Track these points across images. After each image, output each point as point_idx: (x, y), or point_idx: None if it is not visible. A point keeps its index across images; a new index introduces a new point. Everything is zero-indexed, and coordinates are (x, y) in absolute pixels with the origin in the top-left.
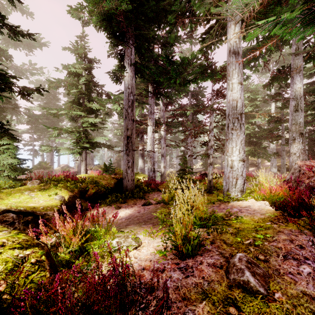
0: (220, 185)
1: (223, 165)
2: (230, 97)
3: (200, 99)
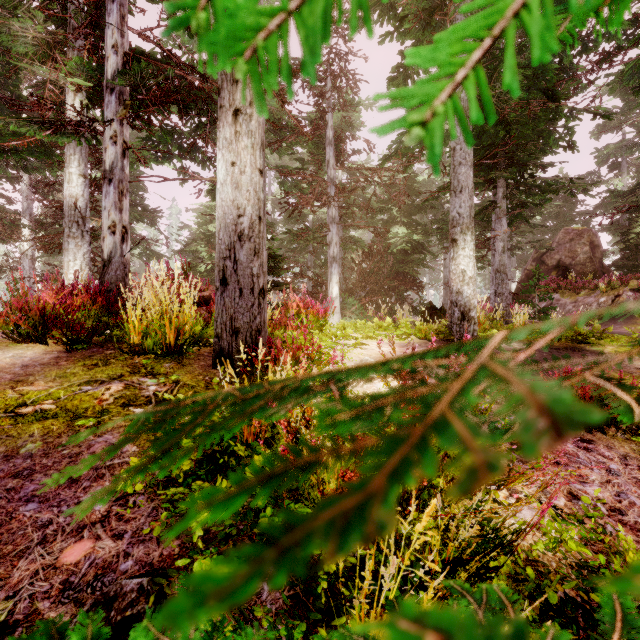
0: None
1: None
2: (67, 192)
3: (136, 192)
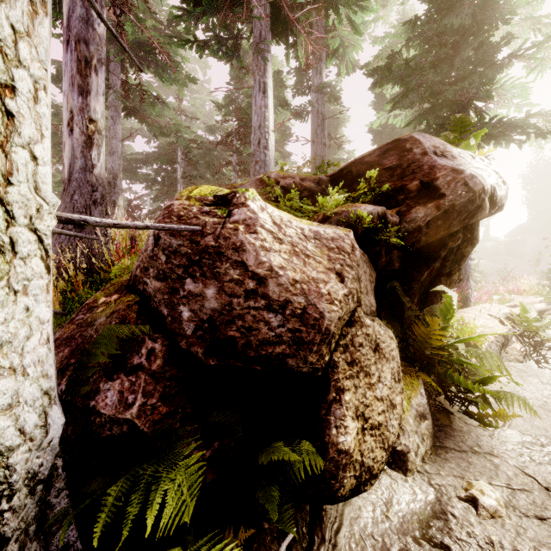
0: None
1: None
2: None
3: None
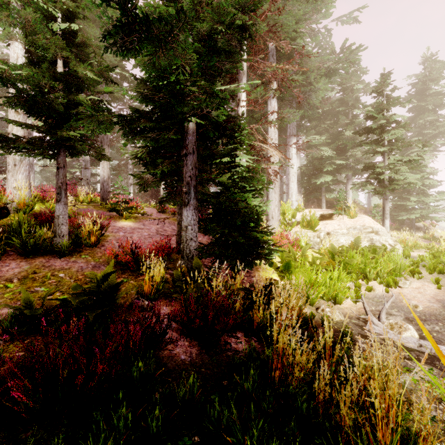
0: None
1: None
2: None
3: None
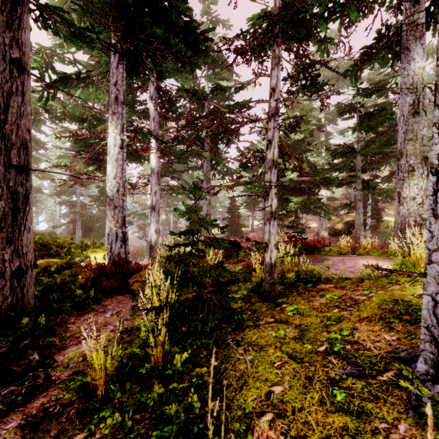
0: (289, 272)
1: (254, 228)
2: None
3: (223, 115)
